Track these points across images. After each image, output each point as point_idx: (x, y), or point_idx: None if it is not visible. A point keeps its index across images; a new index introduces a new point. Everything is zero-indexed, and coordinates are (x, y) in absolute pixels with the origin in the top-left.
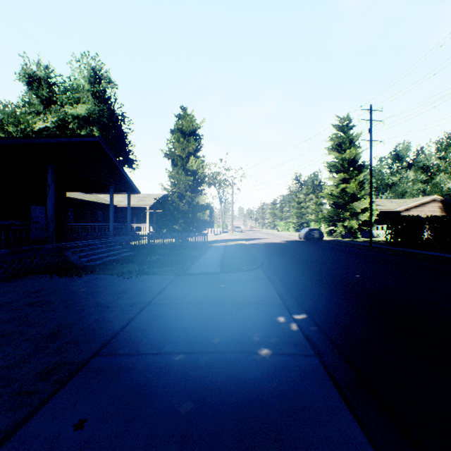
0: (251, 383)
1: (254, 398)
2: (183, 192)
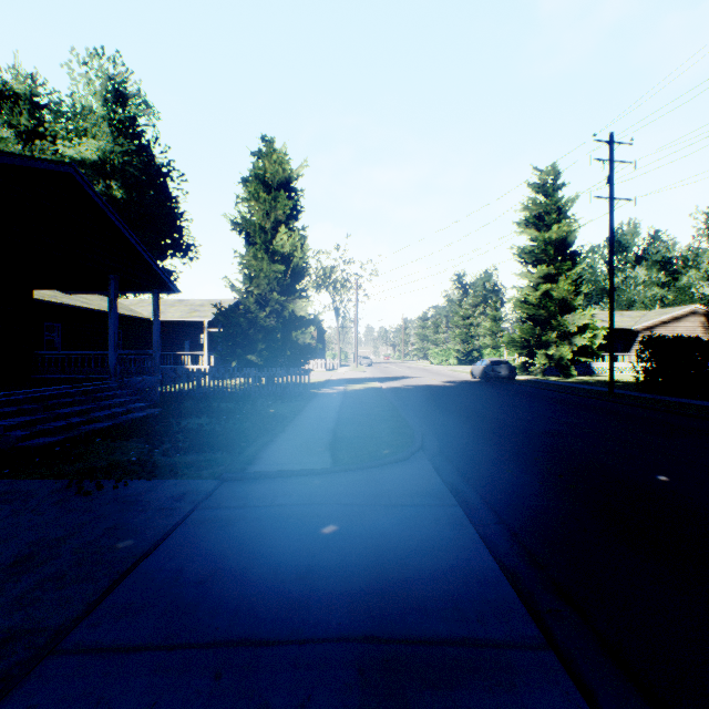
0: None
1: None
2: (266, 294)
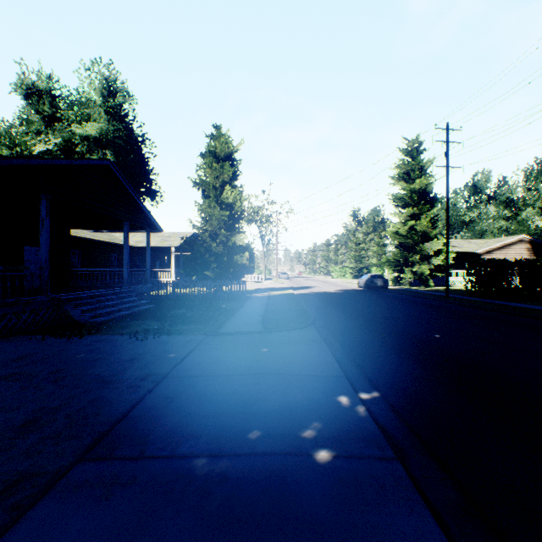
0: (307, 511)
1: (311, 540)
2: (216, 230)
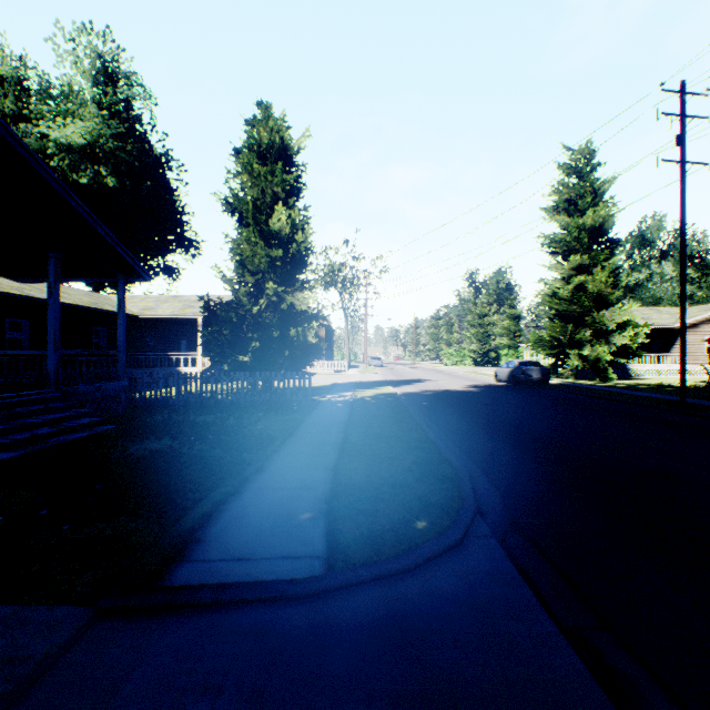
0: None
1: None
2: (262, 284)
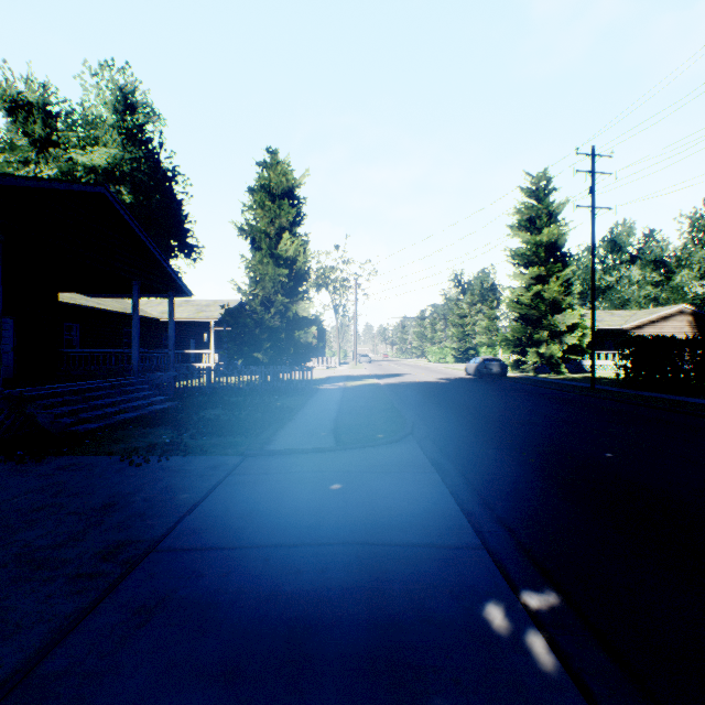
0: None
1: None
2: (271, 296)
